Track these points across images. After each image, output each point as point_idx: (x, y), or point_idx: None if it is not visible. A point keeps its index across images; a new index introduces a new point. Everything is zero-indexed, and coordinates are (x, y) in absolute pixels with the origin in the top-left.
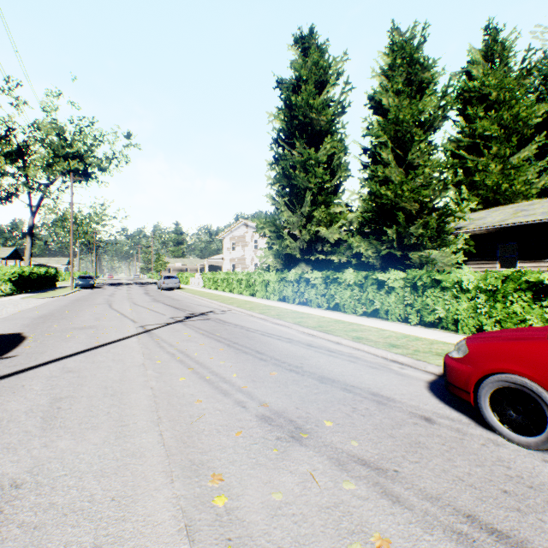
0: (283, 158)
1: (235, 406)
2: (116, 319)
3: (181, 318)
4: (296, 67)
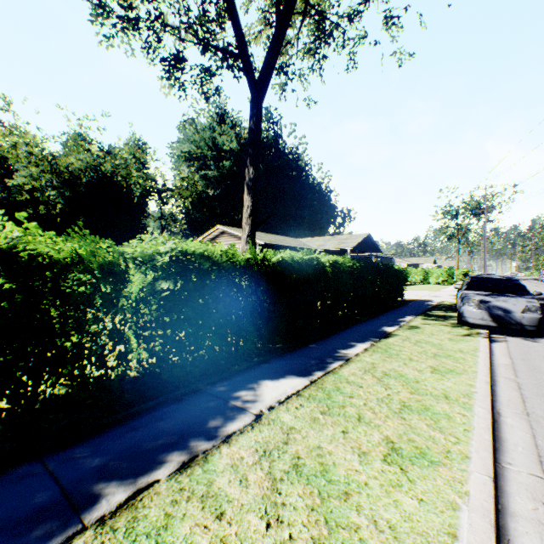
0: None
1: None
2: None
3: None
4: None
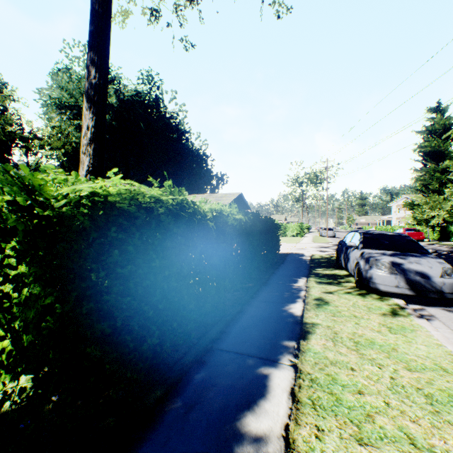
0: (419, 170)
1: None
2: None
3: None
4: (425, 127)
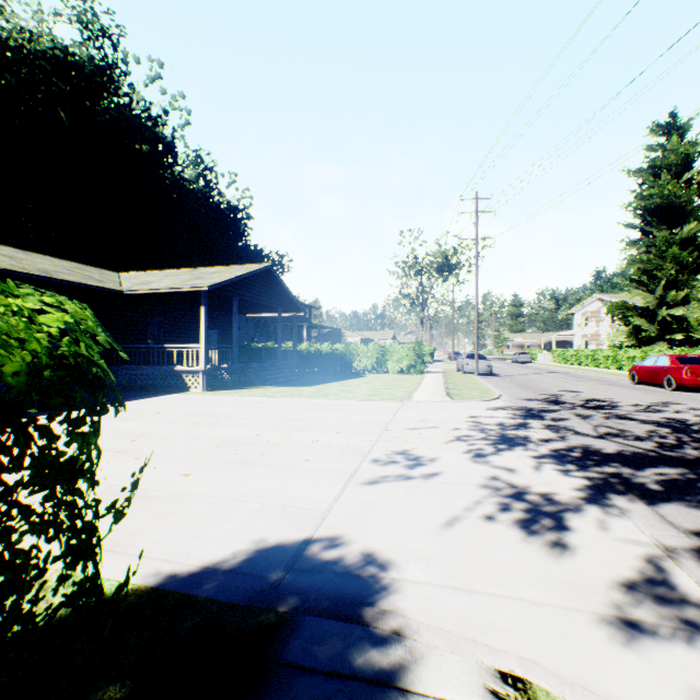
0: (636, 243)
1: (570, 380)
2: (514, 371)
3: (545, 372)
4: (649, 160)
